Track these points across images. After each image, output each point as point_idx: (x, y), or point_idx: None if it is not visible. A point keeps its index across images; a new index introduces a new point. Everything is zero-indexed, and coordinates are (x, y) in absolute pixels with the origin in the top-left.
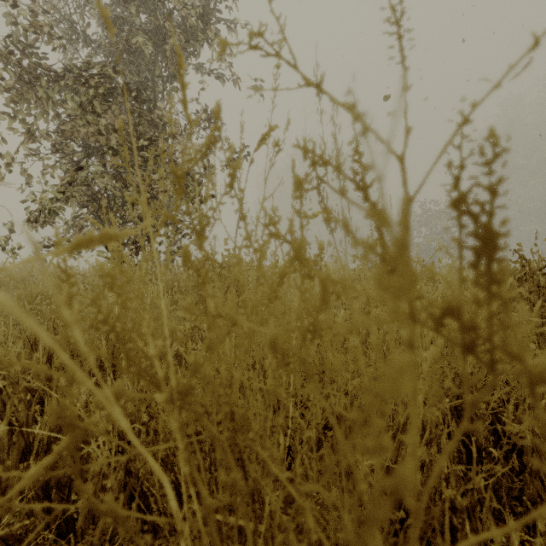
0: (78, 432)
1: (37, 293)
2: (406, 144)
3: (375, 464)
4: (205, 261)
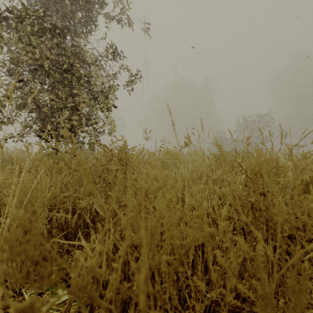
0: None
1: None
2: None
3: None
4: None
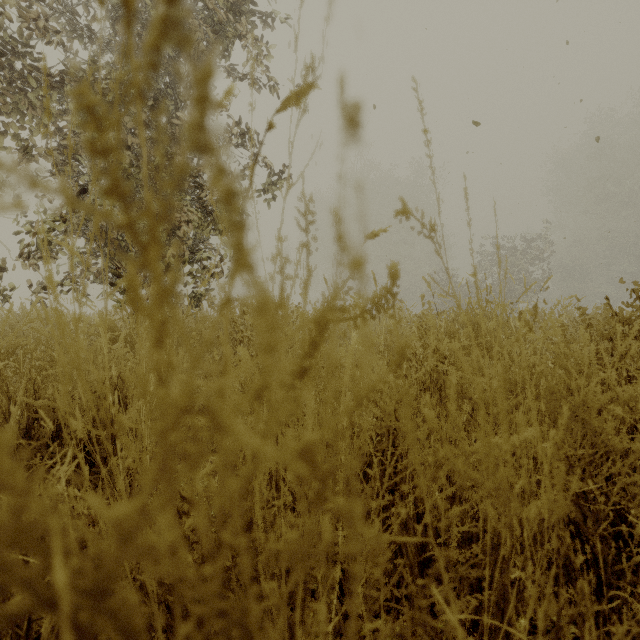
0: None
1: (16, 345)
2: None
3: None
4: (162, 295)
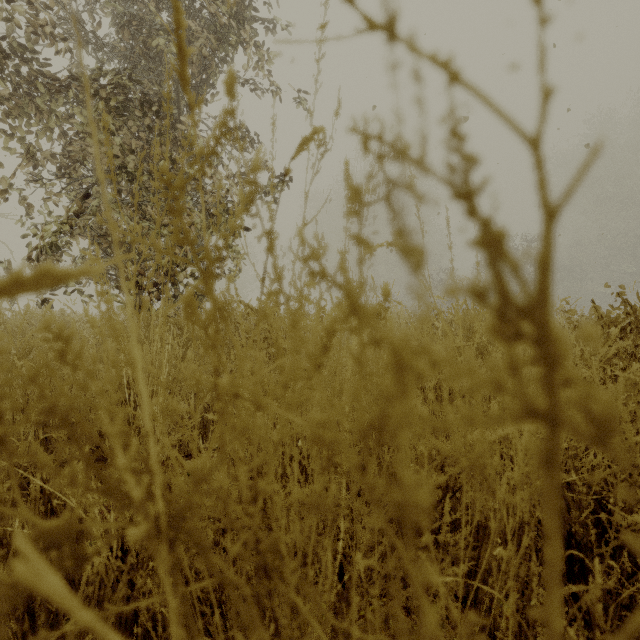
0: (1, 590)
1: (31, 346)
2: (544, 116)
3: (460, 592)
4: (215, 313)
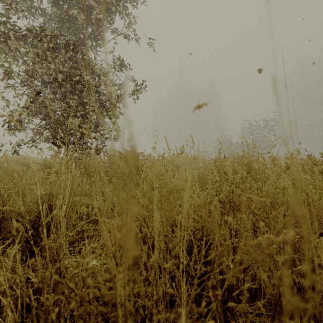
0: None
1: None
2: None
3: None
4: None
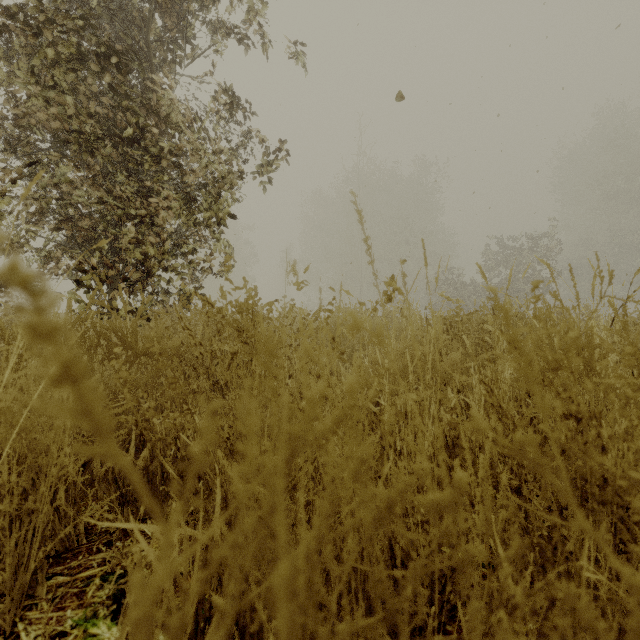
0: None
1: None
2: None
3: None
4: None
